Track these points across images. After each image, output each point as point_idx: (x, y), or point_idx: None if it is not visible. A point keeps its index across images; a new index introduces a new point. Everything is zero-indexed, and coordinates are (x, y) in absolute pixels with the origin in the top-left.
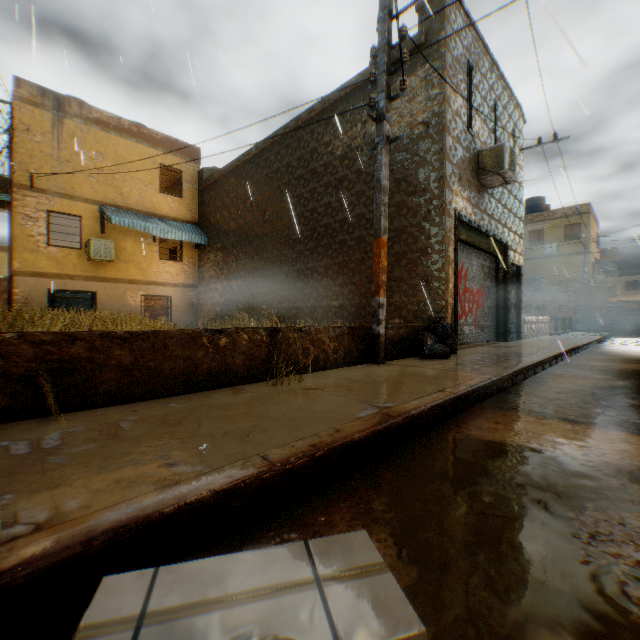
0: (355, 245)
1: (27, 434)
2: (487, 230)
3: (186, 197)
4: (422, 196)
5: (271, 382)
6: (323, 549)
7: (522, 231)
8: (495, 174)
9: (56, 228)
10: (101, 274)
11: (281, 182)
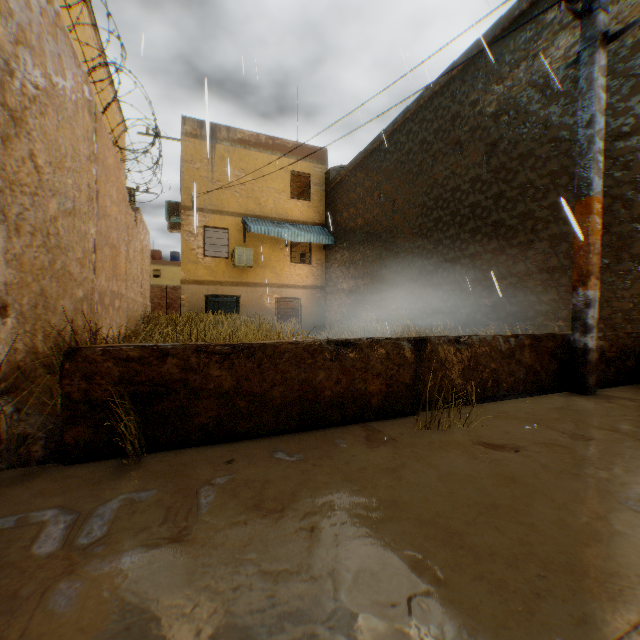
0: (516, 224)
1: (86, 495)
2: None
3: (314, 200)
4: None
5: (419, 419)
6: None
7: None
8: None
9: (212, 242)
10: (243, 279)
11: (413, 164)
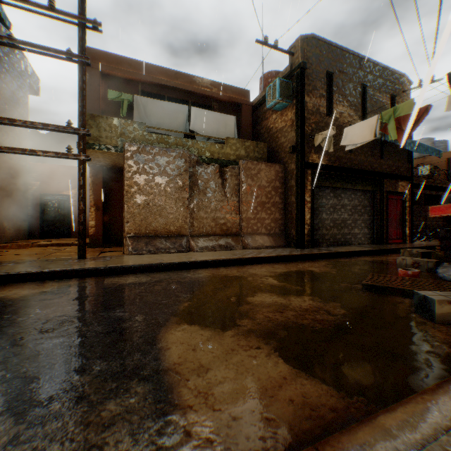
0: None
1: None
2: None
3: None
4: None
5: None
6: (445, 298)
7: None
8: None
9: None
10: None
11: None
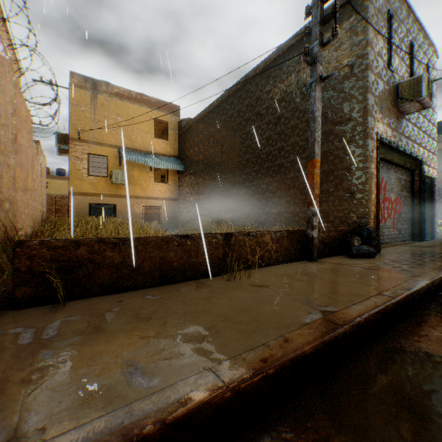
0: (290, 166)
1: (38, 321)
2: (404, 149)
3: (171, 139)
4: (347, 124)
5: (226, 277)
6: None
7: (434, 149)
8: (412, 101)
9: (94, 164)
10: (118, 193)
11: (234, 124)
